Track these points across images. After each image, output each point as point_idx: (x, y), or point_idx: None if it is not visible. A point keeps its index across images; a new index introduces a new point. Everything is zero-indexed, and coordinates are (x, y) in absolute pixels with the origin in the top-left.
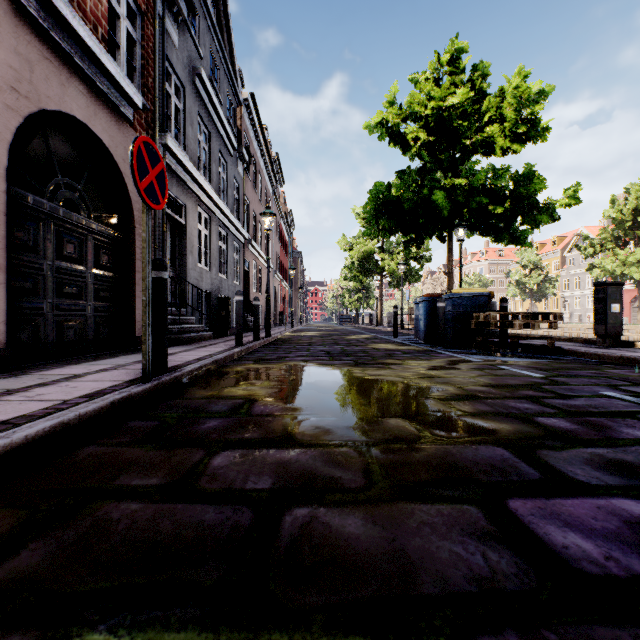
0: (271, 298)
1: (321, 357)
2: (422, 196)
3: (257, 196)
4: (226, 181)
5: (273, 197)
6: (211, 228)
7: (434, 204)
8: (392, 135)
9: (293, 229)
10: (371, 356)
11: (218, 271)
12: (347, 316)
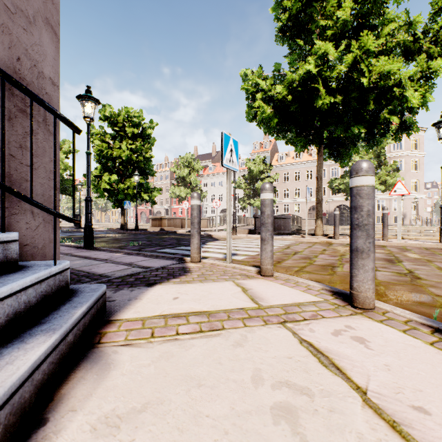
0: None
1: None
2: None
3: None
4: None
5: None
6: None
7: None
8: None
9: None
10: None
11: None
12: None
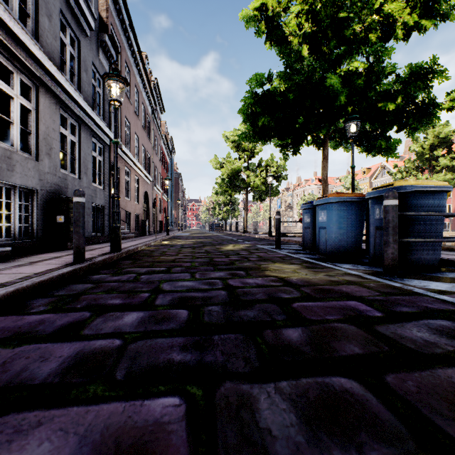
0: (150, 208)
1: (158, 393)
2: (312, 81)
3: (132, 106)
4: (78, 61)
5: (152, 117)
6: (39, 102)
7: (327, 90)
8: (271, 27)
9: (174, 154)
10: (341, 355)
11: (58, 165)
12: (217, 224)
